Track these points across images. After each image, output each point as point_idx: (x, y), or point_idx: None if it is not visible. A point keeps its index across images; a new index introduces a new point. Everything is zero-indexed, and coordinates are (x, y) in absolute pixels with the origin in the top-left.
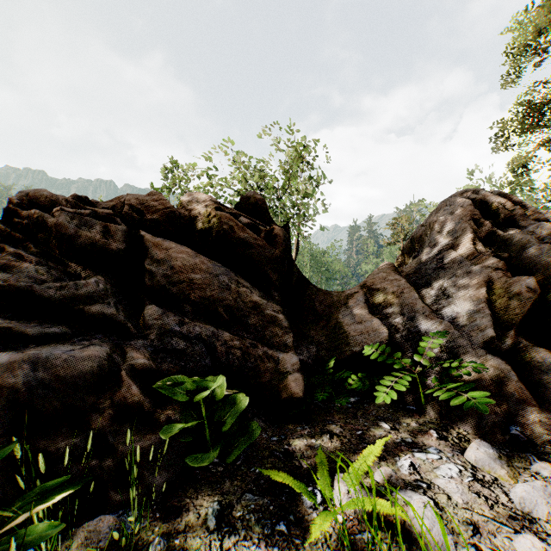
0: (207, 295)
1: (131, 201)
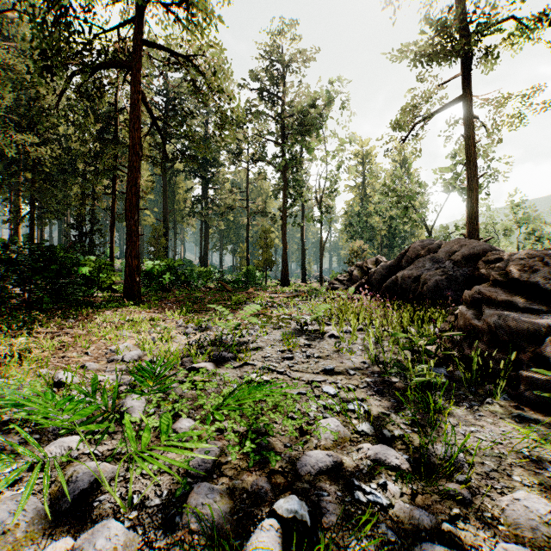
0: None
1: None
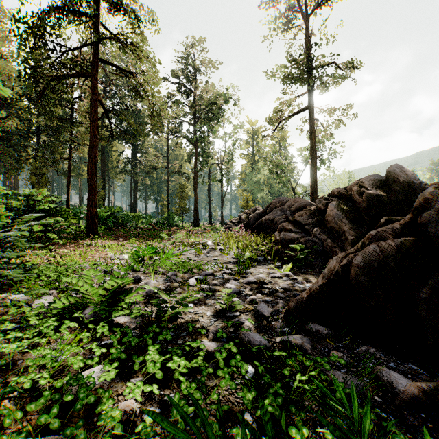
0: (331, 225)
1: (348, 187)
